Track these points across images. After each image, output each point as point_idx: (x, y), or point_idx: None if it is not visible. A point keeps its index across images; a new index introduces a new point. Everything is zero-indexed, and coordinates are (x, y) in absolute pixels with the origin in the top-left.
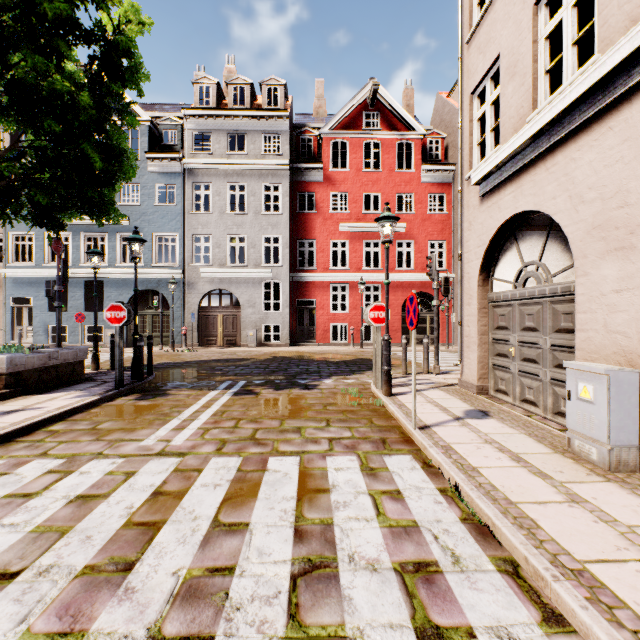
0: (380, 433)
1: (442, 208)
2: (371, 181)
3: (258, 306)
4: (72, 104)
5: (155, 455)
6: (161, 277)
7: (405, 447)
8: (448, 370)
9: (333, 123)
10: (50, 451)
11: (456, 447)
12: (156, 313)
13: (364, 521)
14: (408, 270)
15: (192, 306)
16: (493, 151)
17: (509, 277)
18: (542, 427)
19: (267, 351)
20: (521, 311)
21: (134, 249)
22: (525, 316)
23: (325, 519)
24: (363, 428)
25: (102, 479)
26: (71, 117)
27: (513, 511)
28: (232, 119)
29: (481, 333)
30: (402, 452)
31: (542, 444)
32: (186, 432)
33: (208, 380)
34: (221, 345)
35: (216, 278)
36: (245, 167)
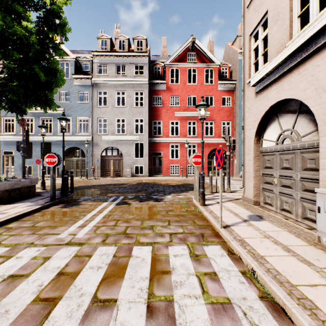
0: (200, 230)
1: (229, 104)
2: (191, 89)
3: (132, 155)
4: (27, 43)
5: (65, 244)
6: (81, 140)
7: (216, 239)
8: (234, 190)
9: (171, 59)
10: (3, 241)
11: (247, 241)
12: (78, 159)
13: (194, 298)
14: (211, 136)
15: (97, 155)
16: (264, 66)
17: (273, 138)
18: (296, 227)
19: (136, 179)
20: (281, 158)
21: (62, 124)
22: (283, 161)
23: (168, 296)
24: (190, 226)
25: (28, 262)
26: (26, 50)
27: (295, 293)
28: (118, 57)
29: (255, 170)
30: (214, 243)
31: (300, 239)
32: (86, 228)
33: (103, 196)
34: (112, 176)
35: (110, 141)
36: (125, 82)
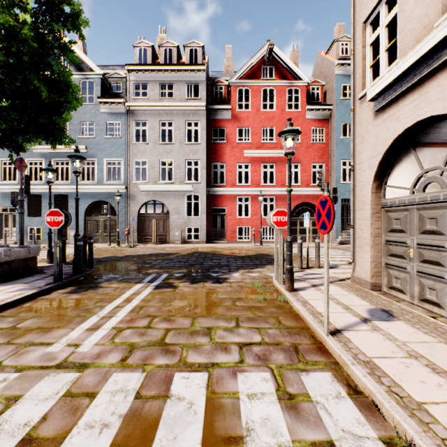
0: (290, 337)
1: (321, 139)
2: (268, 118)
3: (182, 213)
4: (18, 40)
5: (54, 368)
6: (110, 191)
7: (320, 359)
8: (333, 264)
9: (239, 75)
10: None
11: (381, 364)
12: (106, 218)
13: None
14: (296, 185)
15: (133, 213)
16: (391, 66)
17: (405, 184)
18: None
19: (189, 247)
20: (420, 215)
21: (75, 164)
22: (426, 220)
23: None
24: (272, 330)
25: None
26: (16, 50)
27: None
28: (163, 72)
29: (374, 235)
30: (319, 367)
31: None
32: (98, 333)
33: (137, 273)
34: (155, 242)
35: (151, 192)
36: (172, 108)
